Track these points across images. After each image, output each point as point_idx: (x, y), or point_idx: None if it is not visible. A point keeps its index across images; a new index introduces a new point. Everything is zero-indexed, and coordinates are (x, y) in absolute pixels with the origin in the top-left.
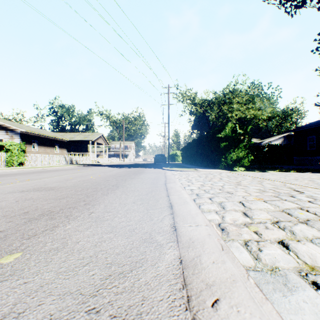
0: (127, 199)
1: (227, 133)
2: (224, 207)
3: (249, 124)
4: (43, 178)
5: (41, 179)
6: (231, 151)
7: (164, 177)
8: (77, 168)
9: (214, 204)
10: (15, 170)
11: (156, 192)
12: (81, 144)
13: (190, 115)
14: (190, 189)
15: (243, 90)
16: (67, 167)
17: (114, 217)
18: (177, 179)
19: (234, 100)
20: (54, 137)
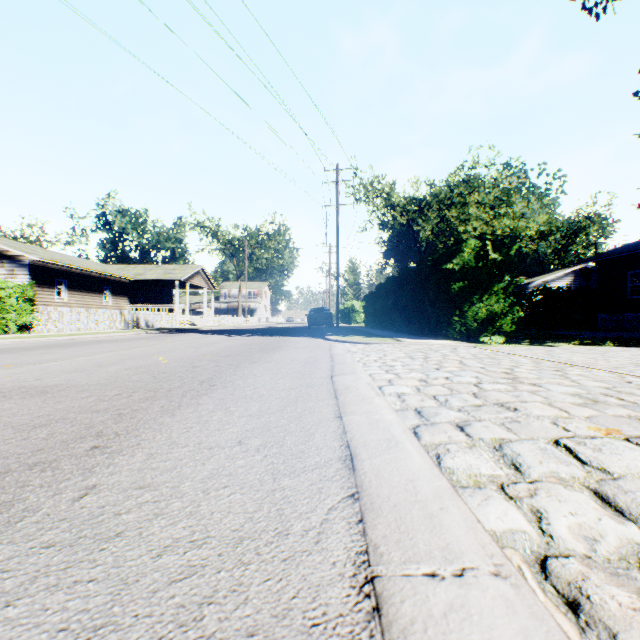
0: (225, 427)
1: (465, 260)
2: (519, 464)
3: (513, 241)
4: (47, 362)
5: (42, 364)
6: (476, 300)
7: (329, 359)
8: (142, 338)
9: (481, 452)
10: (5, 342)
11: (308, 402)
12: (158, 288)
13: (381, 229)
14: (397, 394)
15: (489, 179)
16: (123, 334)
17: (152, 515)
18: (359, 365)
19: (471, 199)
20: (102, 272)
